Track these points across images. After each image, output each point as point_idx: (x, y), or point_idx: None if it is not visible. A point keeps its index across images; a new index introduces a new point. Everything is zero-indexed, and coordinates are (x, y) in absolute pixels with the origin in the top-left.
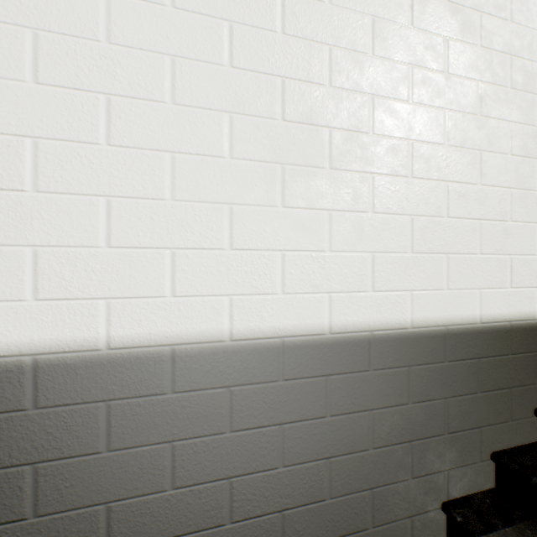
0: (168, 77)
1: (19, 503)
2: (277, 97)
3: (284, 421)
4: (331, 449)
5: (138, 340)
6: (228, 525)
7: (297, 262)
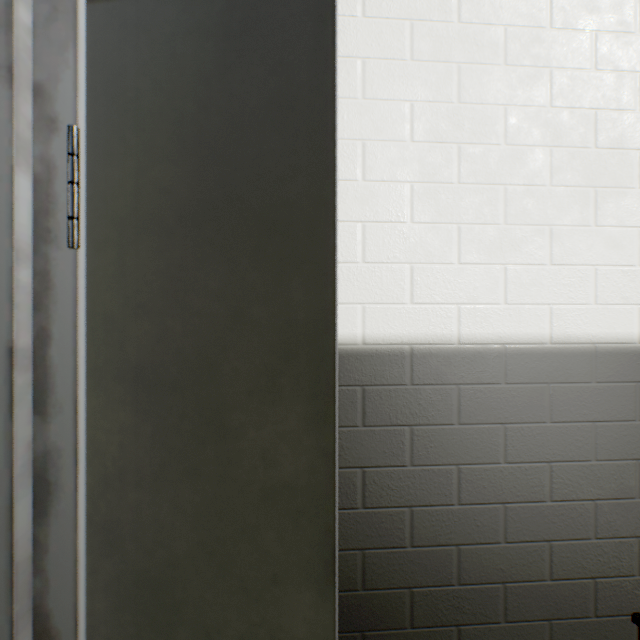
0: (501, 124)
1: (401, 453)
2: (589, 128)
3: (596, 420)
4: (639, 451)
5: (479, 338)
6: (548, 503)
7: (608, 276)
